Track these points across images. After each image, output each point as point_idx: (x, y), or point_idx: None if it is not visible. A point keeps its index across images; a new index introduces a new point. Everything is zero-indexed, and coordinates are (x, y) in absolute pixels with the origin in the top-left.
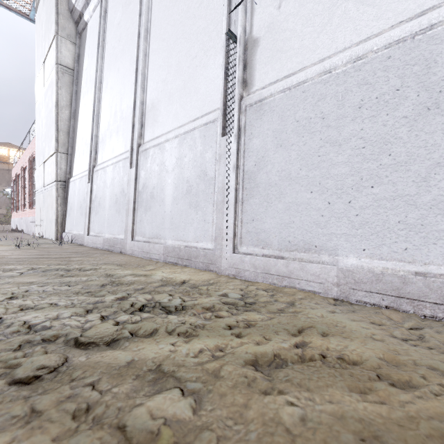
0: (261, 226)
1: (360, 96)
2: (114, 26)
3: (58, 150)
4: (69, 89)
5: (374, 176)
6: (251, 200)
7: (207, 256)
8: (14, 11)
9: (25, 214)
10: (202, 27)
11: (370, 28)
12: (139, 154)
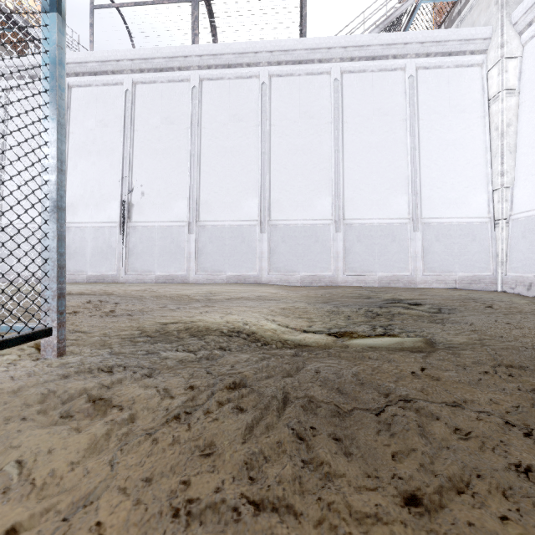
0: (135, 266)
1: (161, 235)
2: (21, 129)
3: None
4: None
5: (163, 254)
6: (132, 257)
7: (113, 277)
8: None
9: None
10: (108, 184)
11: (163, 219)
12: None
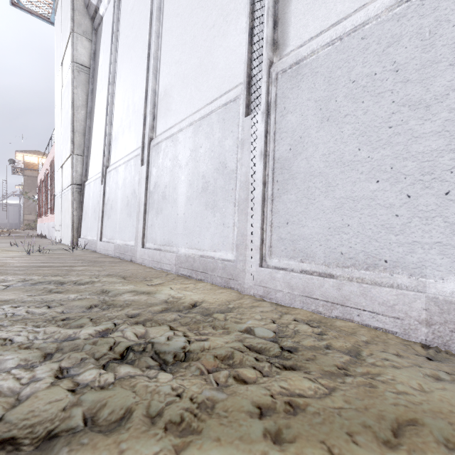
0: (298, 231)
1: None
2: (127, 14)
3: (74, 152)
4: (84, 88)
5: None
6: (284, 196)
7: (226, 269)
8: (35, 15)
9: (48, 219)
10: None
11: None
12: (151, 149)
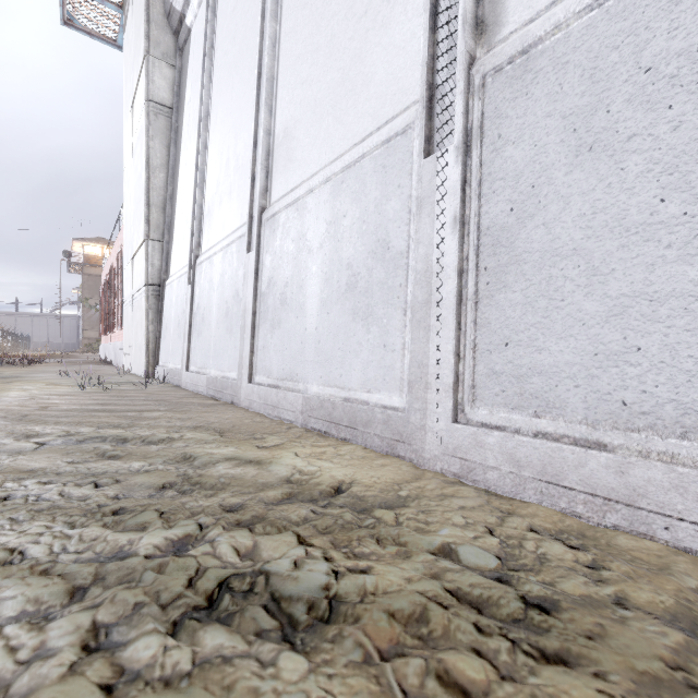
0: (530, 359)
1: None
2: (226, 18)
3: (149, 236)
4: (165, 139)
5: None
6: (500, 295)
7: (390, 423)
8: (96, 37)
9: (114, 337)
10: None
11: None
12: (263, 225)
